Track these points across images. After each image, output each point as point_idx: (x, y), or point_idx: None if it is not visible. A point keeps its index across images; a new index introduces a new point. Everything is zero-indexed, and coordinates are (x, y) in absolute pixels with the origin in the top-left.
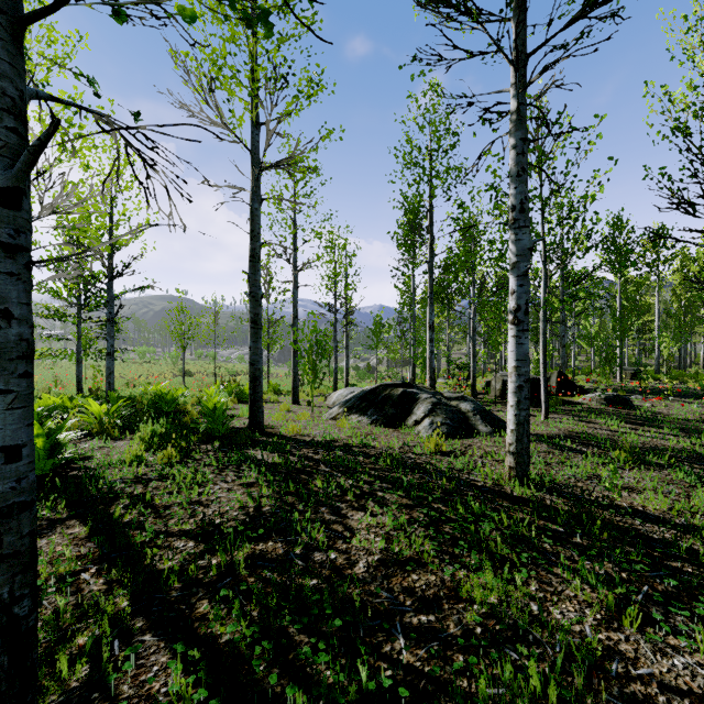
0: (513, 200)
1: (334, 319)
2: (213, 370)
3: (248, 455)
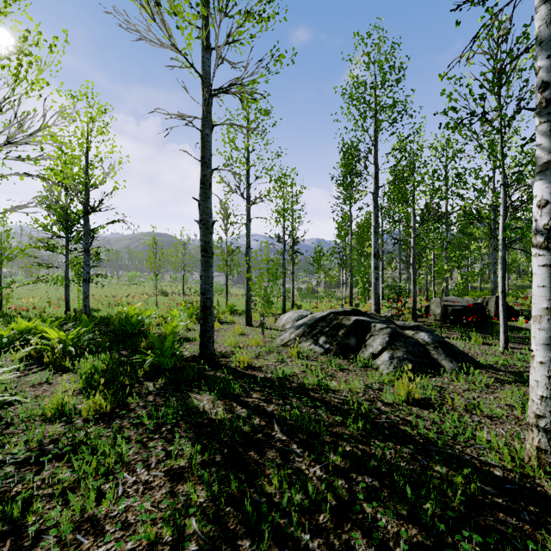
0: (544, 75)
1: (283, 249)
2: (185, 290)
3: (189, 405)
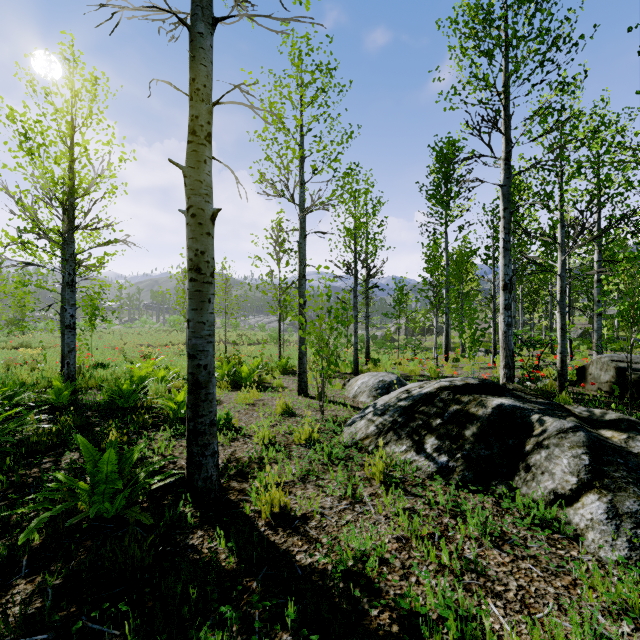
0: None
1: (354, 282)
2: (235, 338)
3: None
